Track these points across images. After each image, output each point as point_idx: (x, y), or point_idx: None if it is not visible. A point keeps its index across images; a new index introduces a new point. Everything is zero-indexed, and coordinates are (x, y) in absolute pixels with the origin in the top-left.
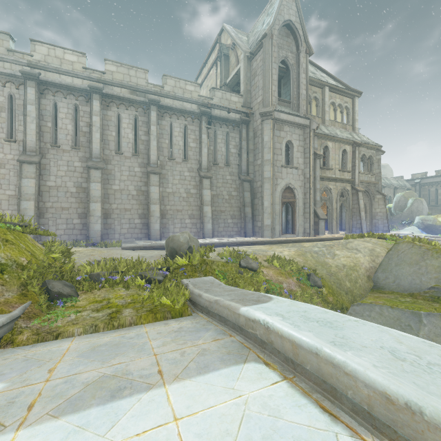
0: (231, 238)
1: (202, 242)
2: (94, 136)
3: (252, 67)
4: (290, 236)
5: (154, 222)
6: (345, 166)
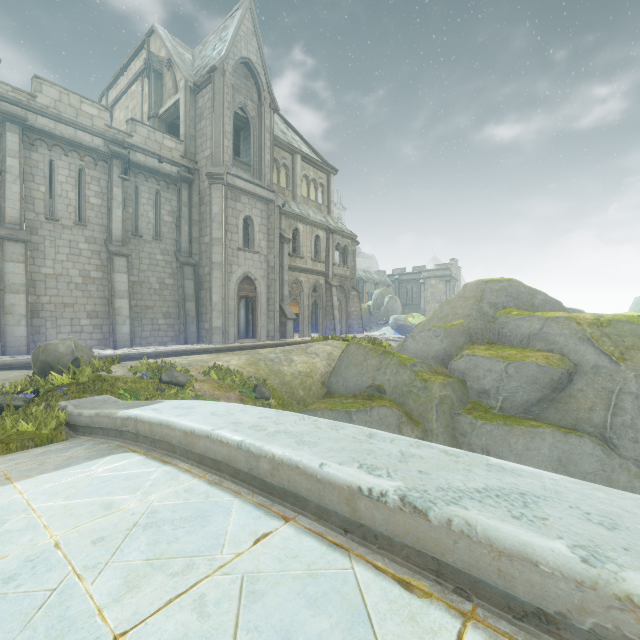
0: (164, 346)
1: (109, 354)
2: None
3: (198, 104)
4: (250, 340)
5: (13, 323)
6: (319, 255)
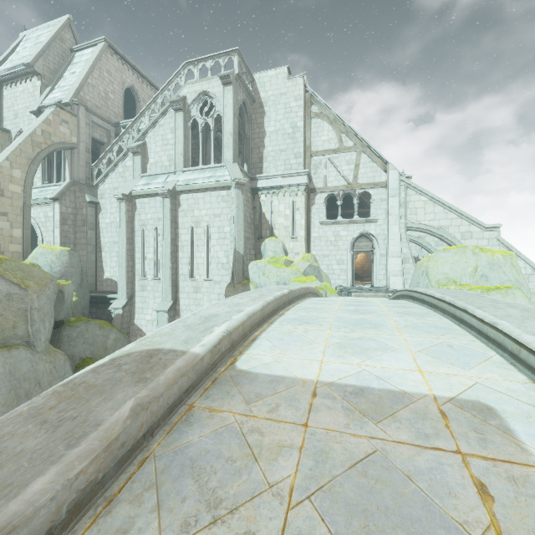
0: None
1: None
2: None
3: None
4: None
5: None
6: None
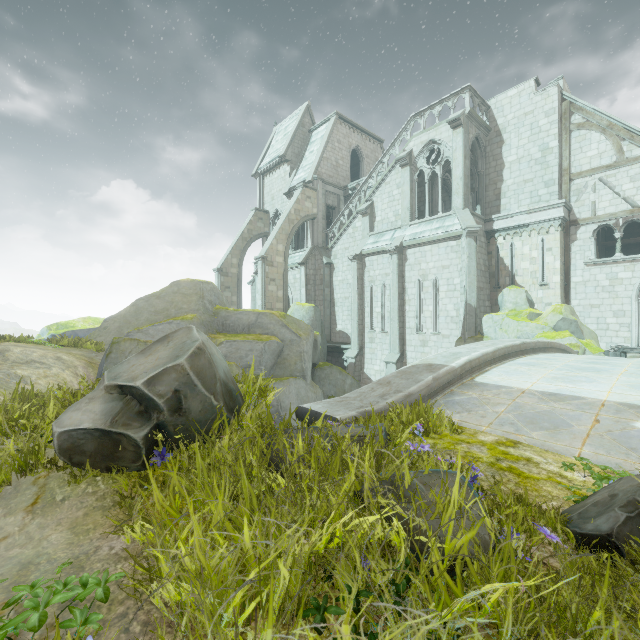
0: None
1: None
2: None
3: None
4: None
5: None
6: None
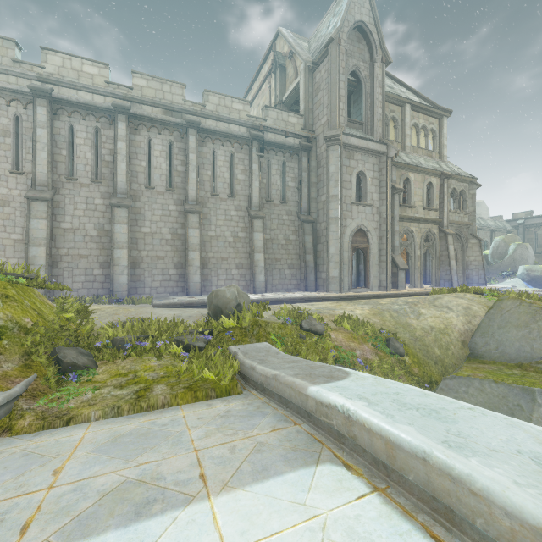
0: (289, 292)
1: (253, 298)
2: (119, 167)
3: (315, 80)
4: (362, 290)
5: (192, 273)
6: (431, 203)
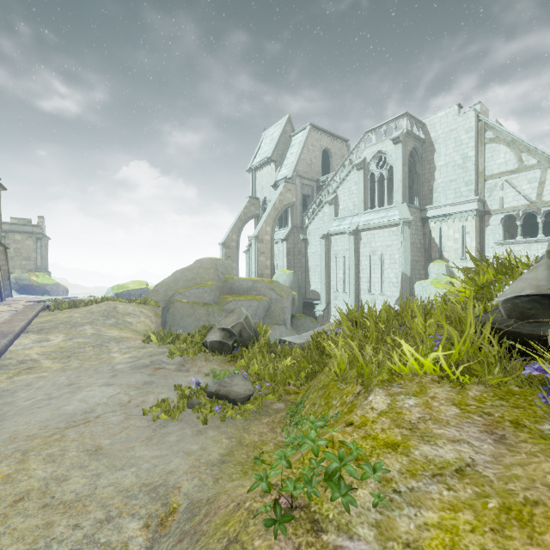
0: None
1: None
2: None
3: None
4: None
5: None
6: None
